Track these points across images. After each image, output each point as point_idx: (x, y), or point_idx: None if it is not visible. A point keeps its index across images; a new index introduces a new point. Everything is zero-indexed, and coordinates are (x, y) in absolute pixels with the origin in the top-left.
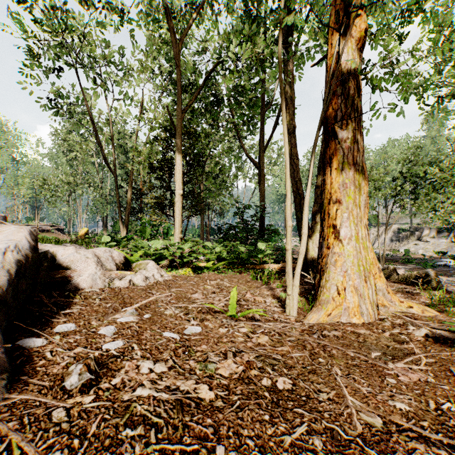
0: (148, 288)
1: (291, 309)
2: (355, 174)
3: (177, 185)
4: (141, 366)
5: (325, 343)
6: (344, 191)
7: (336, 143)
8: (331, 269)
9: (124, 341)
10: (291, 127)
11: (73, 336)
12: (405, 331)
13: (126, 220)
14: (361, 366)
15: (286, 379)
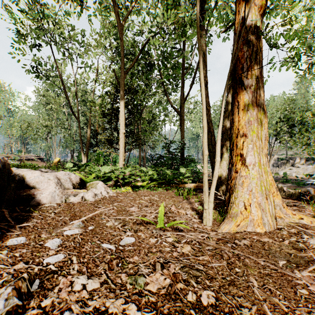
0: (96, 202)
1: (207, 220)
2: (257, 114)
3: (121, 126)
4: (75, 283)
5: (238, 252)
6: (249, 127)
7: (243, 90)
8: (239, 188)
9: (65, 254)
10: (205, 82)
11: (20, 250)
12: (300, 239)
13: (86, 151)
14: (272, 275)
15: (209, 292)
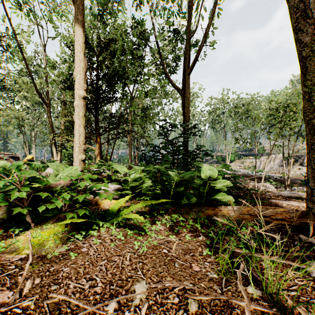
0: None
1: None
2: None
3: (76, 81)
4: None
5: None
6: None
7: None
8: None
9: None
10: None
11: None
12: None
13: (59, 147)
14: None
15: None
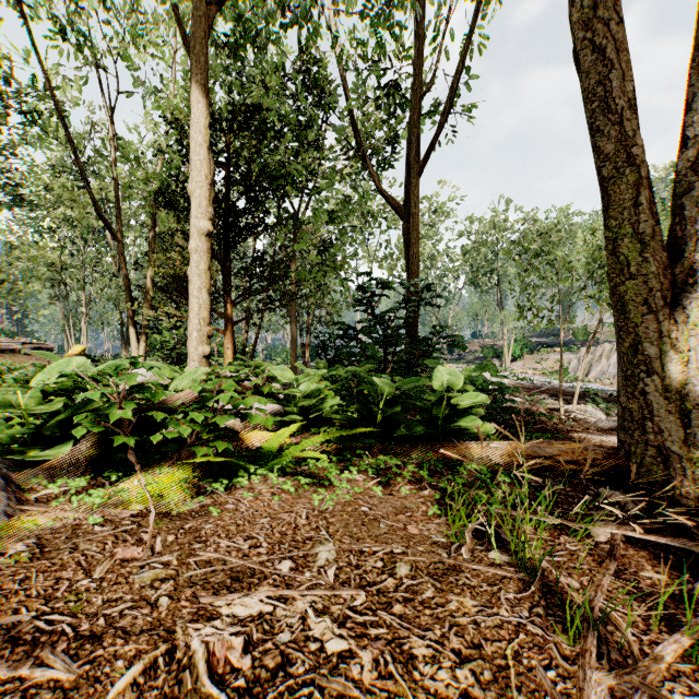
0: None
1: None
2: None
3: (193, 203)
4: None
5: None
6: None
7: None
8: None
9: None
10: None
11: None
12: None
13: (142, 327)
14: None
15: None
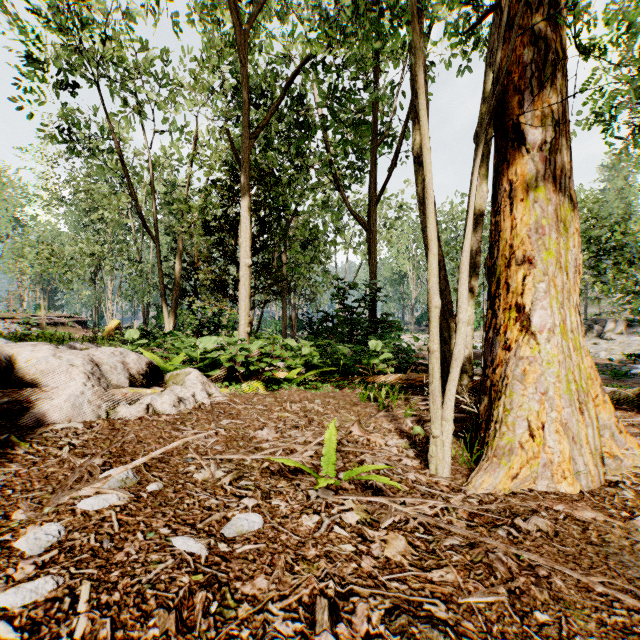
0: (180, 419)
1: (440, 464)
2: (558, 210)
3: (242, 250)
4: None
5: (533, 557)
6: (539, 241)
7: (523, 153)
8: (516, 387)
9: (60, 577)
10: None
11: None
12: None
13: (172, 307)
14: (638, 632)
15: None
